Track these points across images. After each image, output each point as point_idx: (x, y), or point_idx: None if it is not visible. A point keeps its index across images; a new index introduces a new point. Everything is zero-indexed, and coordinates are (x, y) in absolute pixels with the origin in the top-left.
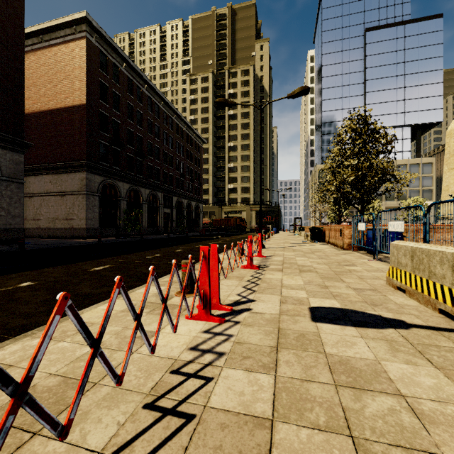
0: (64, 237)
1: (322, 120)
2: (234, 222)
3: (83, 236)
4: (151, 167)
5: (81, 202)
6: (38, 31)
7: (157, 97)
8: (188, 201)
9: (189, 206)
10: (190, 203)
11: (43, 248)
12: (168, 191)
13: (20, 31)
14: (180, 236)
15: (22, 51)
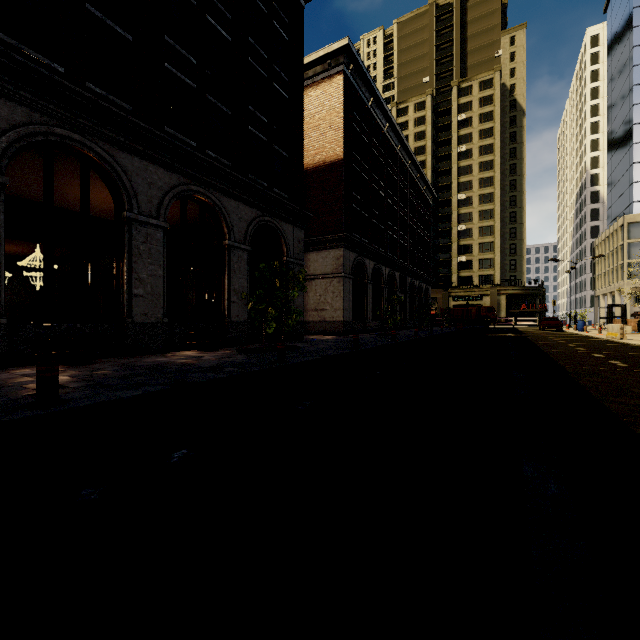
0: (312, 332)
1: (634, 139)
2: (476, 312)
3: (339, 332)
4: (389, 236)
5: (336, 287)
6: None
7: (395, 139)
8: (419, 282)
9: (418, 289)
10: (420, 285)
11: (375, 347)
12: (403, 270)
13: (301, 77)
14: (442, 333)
15: (302, 101)
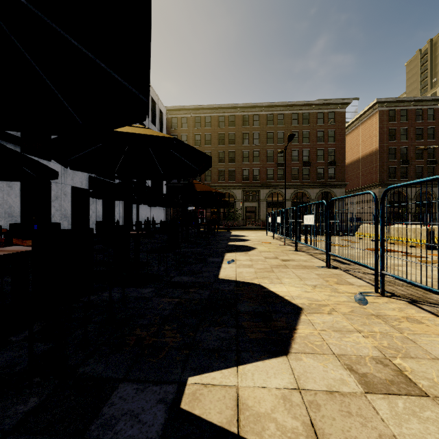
0: None
1: None
2: None
3: None
4: None
5: None
6: (357, 118)
7: None
8: None
9: None
10: None
11: None
12: None
13: (343, 136)
14: None
15: (344, 144)
